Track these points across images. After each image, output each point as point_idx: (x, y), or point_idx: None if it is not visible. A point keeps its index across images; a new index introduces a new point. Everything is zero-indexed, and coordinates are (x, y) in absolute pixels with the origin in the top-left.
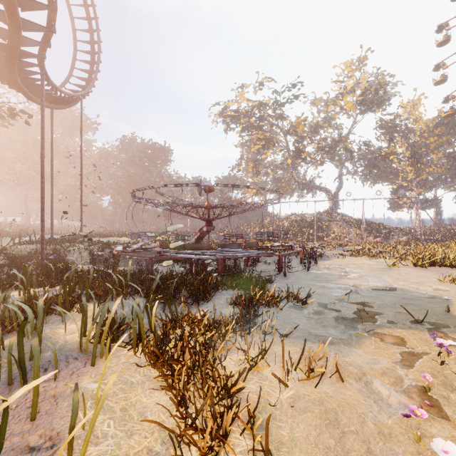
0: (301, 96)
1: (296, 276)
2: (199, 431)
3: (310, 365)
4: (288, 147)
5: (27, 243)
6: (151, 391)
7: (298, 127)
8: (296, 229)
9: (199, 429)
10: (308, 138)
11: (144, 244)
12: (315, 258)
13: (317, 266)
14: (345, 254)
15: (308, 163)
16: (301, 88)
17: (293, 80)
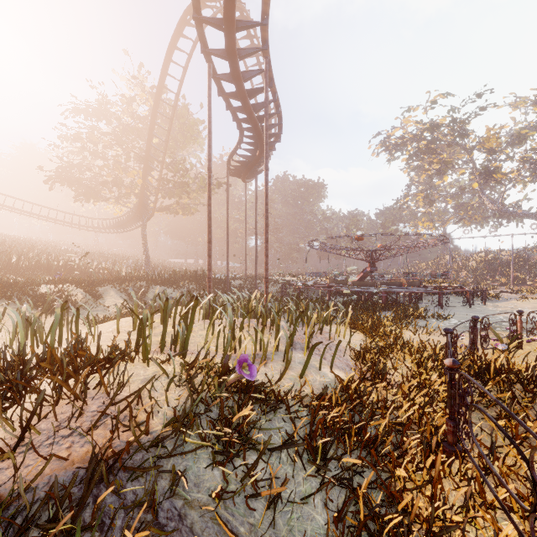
0: (489, 106)
1: (453, 310)
2: (378, 333)
3: (427, 328)
4: (474, 166)
5: (232, 279)
6: (355, 333)
7: (487, 142)
8: (486, 269)
9: (377, 333)
10: (507, 152)
11: (314, 282)
12: (483, 297)
13: (484, 306)
14: (531, 297)
15: (505, 185)
16: (488, 99)
17: (478, 90)
